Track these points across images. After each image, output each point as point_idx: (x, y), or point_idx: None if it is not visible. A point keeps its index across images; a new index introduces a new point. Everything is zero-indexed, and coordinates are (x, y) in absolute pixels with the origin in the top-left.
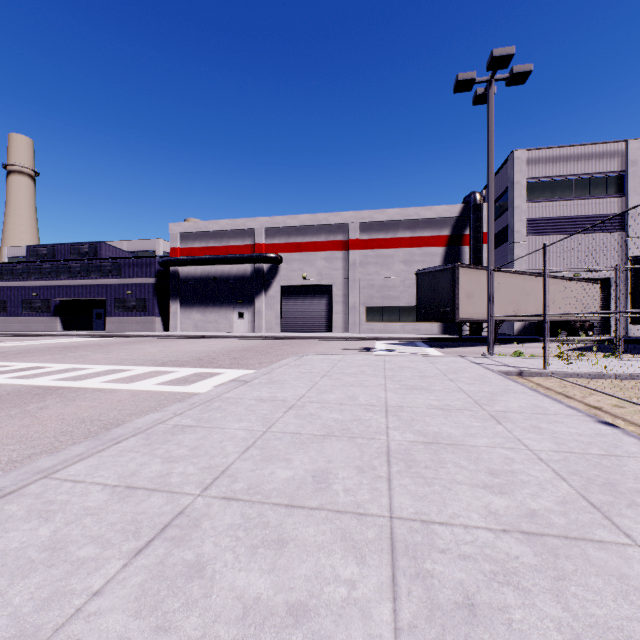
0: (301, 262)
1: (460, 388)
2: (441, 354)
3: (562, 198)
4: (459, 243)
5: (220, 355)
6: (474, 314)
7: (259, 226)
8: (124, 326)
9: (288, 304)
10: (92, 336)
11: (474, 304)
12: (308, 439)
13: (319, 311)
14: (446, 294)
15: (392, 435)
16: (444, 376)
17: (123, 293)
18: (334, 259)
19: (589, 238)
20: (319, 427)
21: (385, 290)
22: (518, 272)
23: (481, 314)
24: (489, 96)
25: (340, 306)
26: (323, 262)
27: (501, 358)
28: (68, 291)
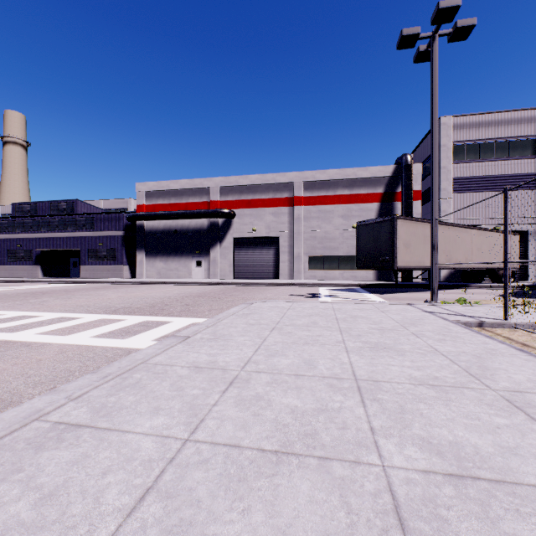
0: (251, 217)
1: (433, 347)
2: (383, 300)
3: (484, 159)
4: (392, 200)
5: (173, 301)
6: (411, 262)
7: (214, 185)
8: (96, 273)
9: (240, 254)
10: (66, 282)
11: (411, 253)
12: (251, 464)
13: (267, 260)
14: (385, 244)
15: (386, 452)
16: (405, 329)
17: (95, 244)
18: (281, 214)
19: (508, 195)
20: (269, 429)
21: (326, 241)
22: (450, 224)
23: (417, 262)
24: (432, 51)
25: (286, 256)
26: (271, 217)
27: (449, 306)
28: (47, 242)
